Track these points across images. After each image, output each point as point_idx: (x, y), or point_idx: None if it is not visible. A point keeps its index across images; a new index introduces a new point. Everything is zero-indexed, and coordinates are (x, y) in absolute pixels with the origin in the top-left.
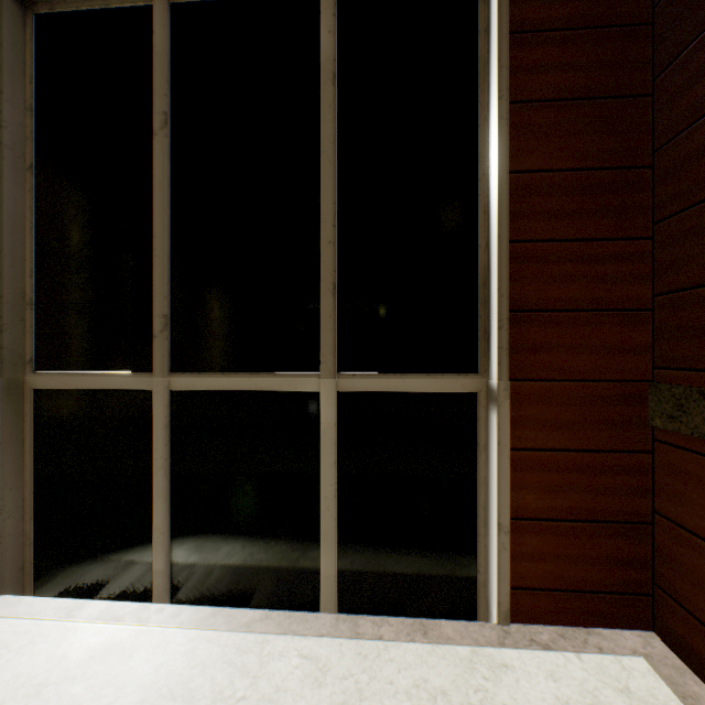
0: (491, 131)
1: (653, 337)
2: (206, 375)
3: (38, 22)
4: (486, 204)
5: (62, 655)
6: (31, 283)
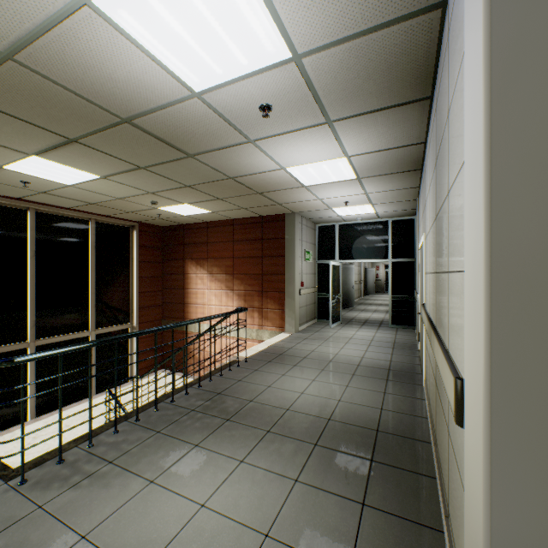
0: (134, 266)
1: (163, 310)
2: (51, 338)
3: None
4: (132, 282)
5: (33, 429)
6: None
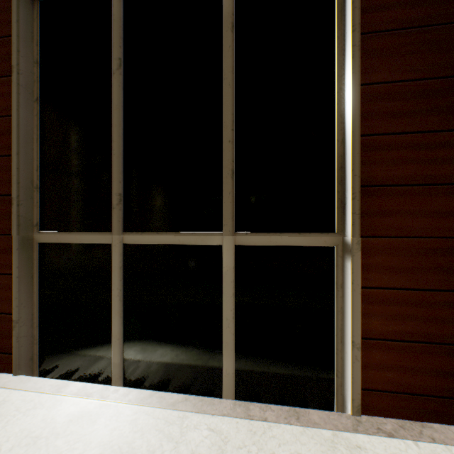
0: (346, 56)
1: None
2: (146, 233)
3: (41, 6)
4: (342, 110)
5: (51, 418)
6: (37, 174)
